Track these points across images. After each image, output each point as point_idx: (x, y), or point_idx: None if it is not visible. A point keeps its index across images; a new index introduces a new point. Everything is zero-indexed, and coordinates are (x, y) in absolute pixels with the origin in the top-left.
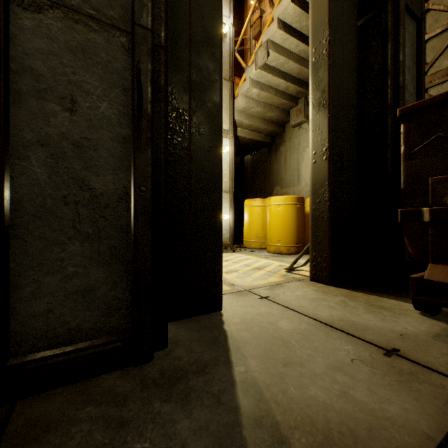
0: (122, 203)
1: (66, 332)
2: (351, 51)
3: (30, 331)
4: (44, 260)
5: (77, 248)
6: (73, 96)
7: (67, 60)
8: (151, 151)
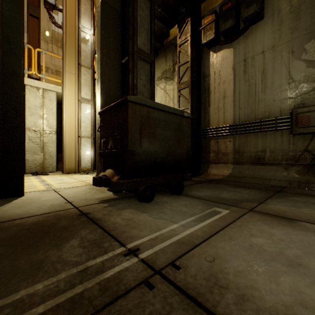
0: None
1: None
2: (116, 75)
3: None
4: None
5: None
6: None
7: None
8: None
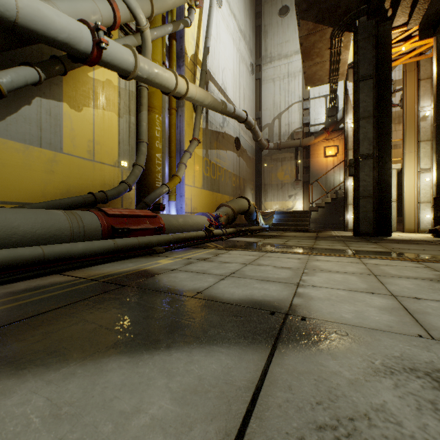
0: (371, 217)
1: (364, 231)
2: None
3: (361, 231)
4: (362, 224)
5: (365, 223)
6: (365, 206)
7: (364, 203)
8: (375, 211)
